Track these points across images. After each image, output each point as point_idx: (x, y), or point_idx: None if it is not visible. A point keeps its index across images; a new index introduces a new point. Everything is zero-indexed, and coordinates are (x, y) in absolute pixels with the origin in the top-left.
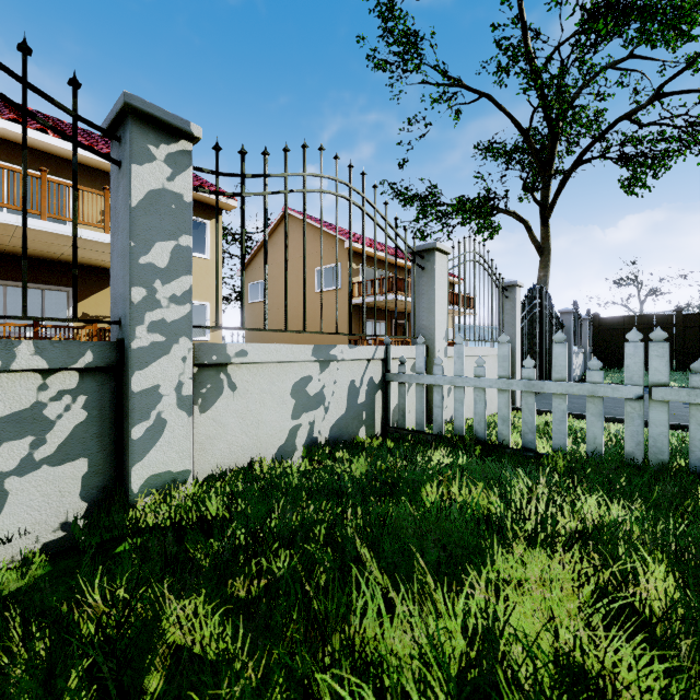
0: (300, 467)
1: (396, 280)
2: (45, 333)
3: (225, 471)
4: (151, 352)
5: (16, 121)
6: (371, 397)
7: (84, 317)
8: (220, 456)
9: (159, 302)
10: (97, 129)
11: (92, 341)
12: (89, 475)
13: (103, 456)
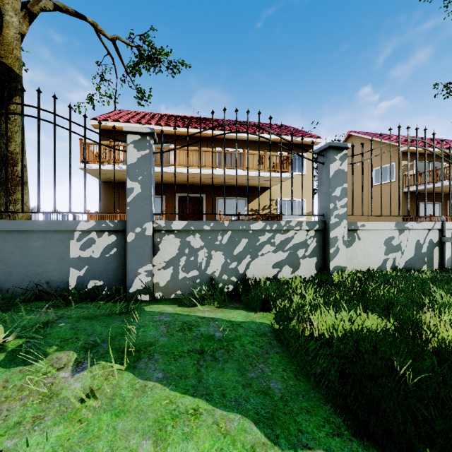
0: (393, 273)
1: (450, 183)
2: (242, 218)
3: (358, 271)
4: (335, 225)
5: (229, 130)
6: (430, 250)
7: (251, 210)
8: (354, 265)
9: (337, 208)
10: (318, 155)
11: (318, 221)
12: (316, 262)
13: (320, 257)
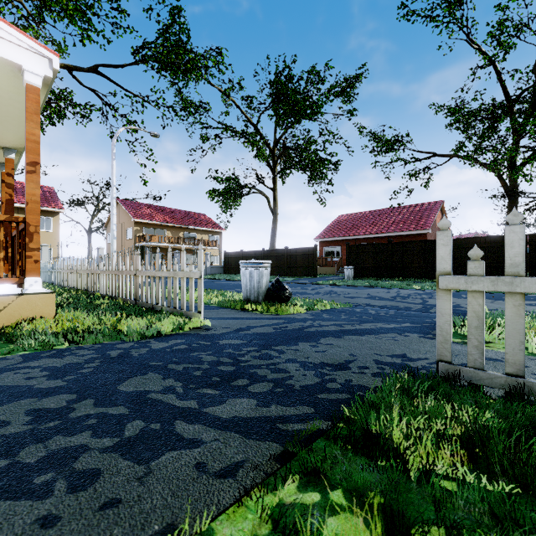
0: None
1: None
2: None
3: None
4: None
5: None
6: None
7: None
8: None
9: None
10: None
11: None
12: None
13: None
